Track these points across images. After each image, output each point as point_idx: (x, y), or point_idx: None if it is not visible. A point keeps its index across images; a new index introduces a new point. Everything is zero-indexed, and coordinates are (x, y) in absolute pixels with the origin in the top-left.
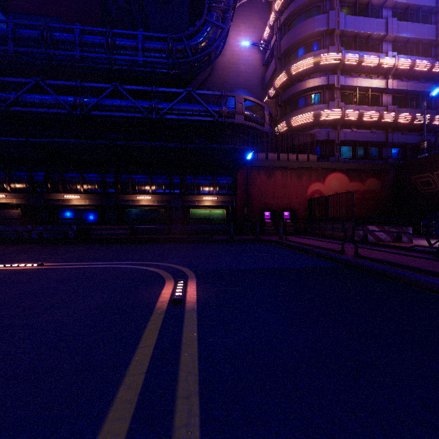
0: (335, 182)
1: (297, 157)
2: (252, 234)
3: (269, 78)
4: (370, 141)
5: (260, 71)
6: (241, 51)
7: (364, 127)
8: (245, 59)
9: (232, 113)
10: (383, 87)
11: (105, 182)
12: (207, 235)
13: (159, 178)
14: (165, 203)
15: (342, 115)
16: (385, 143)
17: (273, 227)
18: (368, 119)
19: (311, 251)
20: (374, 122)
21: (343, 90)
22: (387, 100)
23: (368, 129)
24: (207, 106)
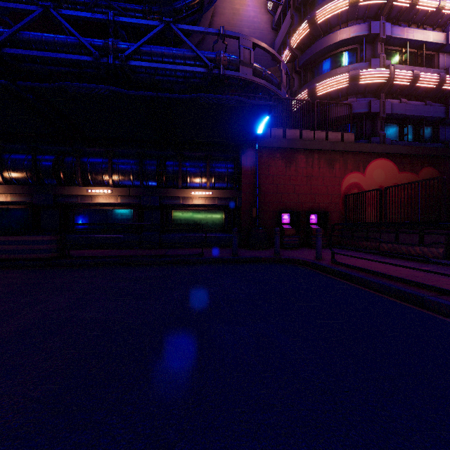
0: (380, 173)
1: (327, 136)
2: (265, 247)
3: (281, 42)
4: (425, 117)
5: (268, 37)
6: (245, 10)
7: (415, 97)
8: (249, 20)
9: (234, 63)
10: (442, 42)
11: (39, 167)
12: (196, 249)
13: (124, 163)
14: (133, 200)
15: (390, 77)
16: (443, 119)
17: (295, 236)
18: (424, 85)
19: (445, 307)
20: (431, 90)
21: (388, 46)
22: (446, 62)
23: (421, 101)
24: (196, 49)
